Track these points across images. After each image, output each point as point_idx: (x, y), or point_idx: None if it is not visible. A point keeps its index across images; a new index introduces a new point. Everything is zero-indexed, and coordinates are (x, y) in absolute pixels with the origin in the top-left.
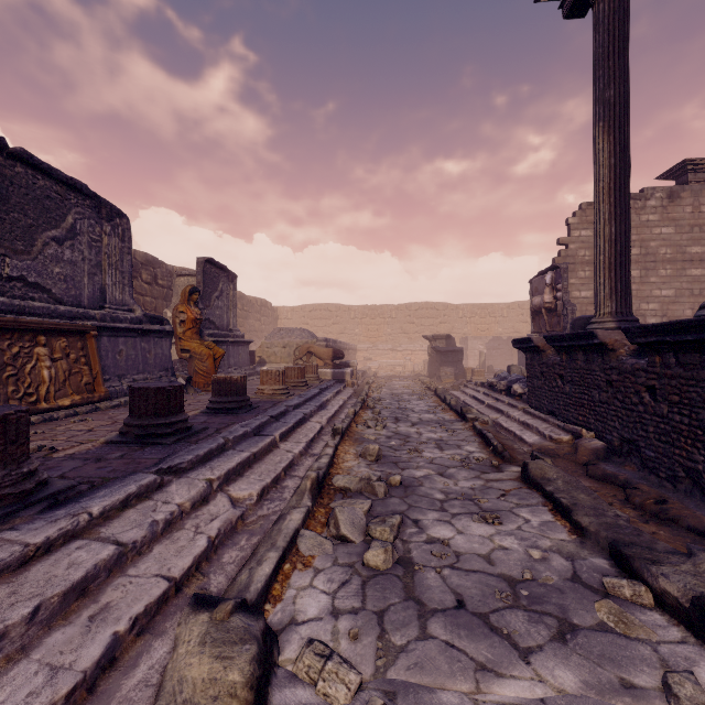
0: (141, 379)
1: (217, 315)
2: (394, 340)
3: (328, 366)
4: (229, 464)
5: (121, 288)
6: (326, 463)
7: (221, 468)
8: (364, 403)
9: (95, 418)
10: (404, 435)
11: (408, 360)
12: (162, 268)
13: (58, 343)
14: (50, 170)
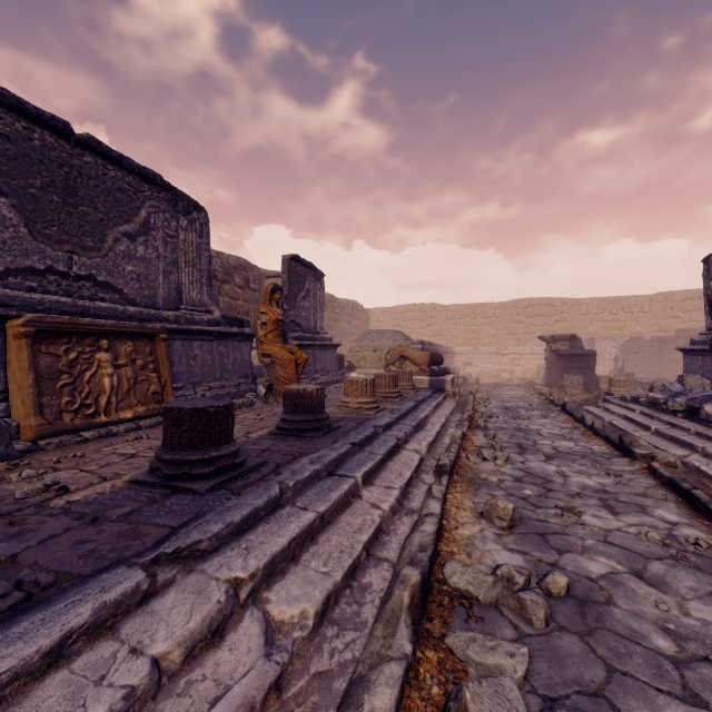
0: (218, 387)
1: (303, 317)
2: (499, 343)
3: (425, 372)
4: (277, 540)
5: (199, 287)
6: (432, 534)
7: (262, 551)
8: (470, 420)
9: (153, 434)
10: (541, 477)
11: (515, 365)
12: (254, 271)
13: (124, 347)
14: (120, 158)
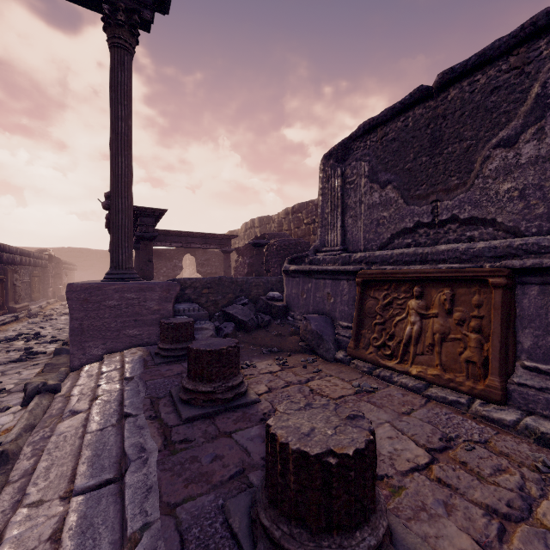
0: None
1: None
2: None
3: None
4: (97, 410)
5: None
6: None
7: (99, 404)
8: None
9: (380, 395)
10: None
11: None
12: None
13: (440, 295)
14: (483, 56)
